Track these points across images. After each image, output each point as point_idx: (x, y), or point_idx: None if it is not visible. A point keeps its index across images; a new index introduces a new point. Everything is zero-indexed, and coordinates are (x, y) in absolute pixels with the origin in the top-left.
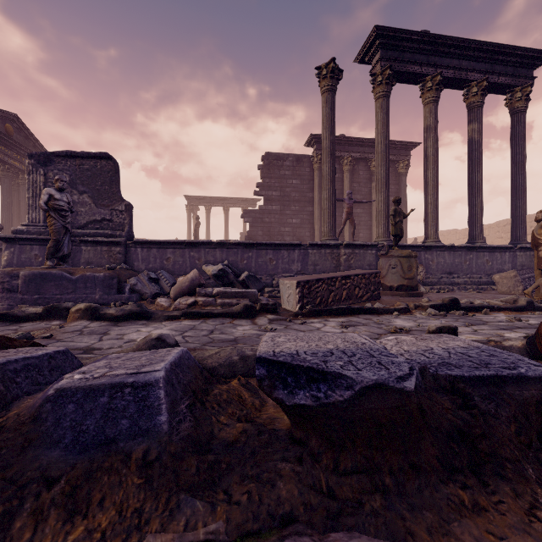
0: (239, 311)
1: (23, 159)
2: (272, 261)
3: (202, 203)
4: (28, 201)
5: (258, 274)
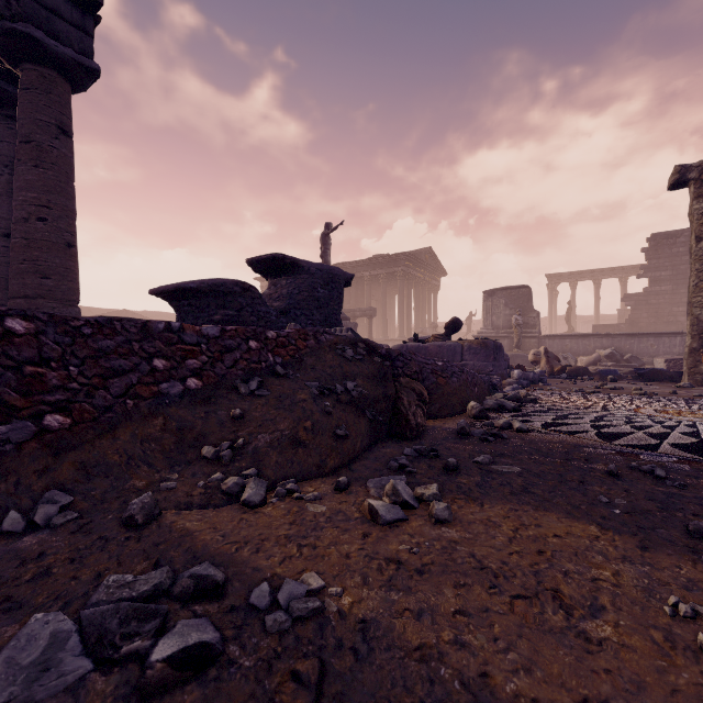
0: (625, 372)
1: (430, 275)
2: (652, 346)
3: (566, 280)
4: (483, 316)
5: (639, 356)
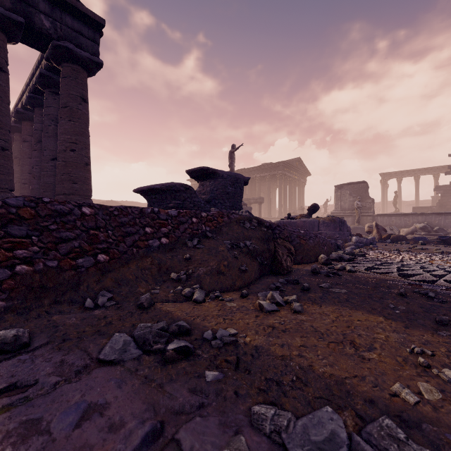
0: (434, 239)
1: (299, 175)
2: None
3: (394, 176)
4: (334, 202)
5: (445, 228)
